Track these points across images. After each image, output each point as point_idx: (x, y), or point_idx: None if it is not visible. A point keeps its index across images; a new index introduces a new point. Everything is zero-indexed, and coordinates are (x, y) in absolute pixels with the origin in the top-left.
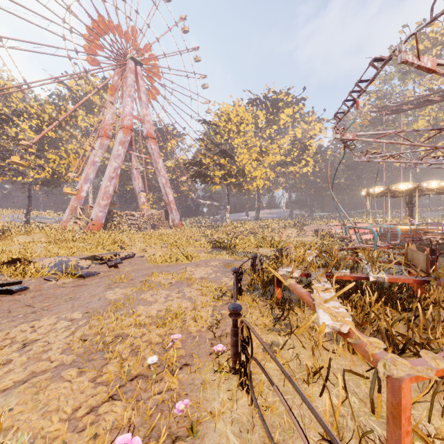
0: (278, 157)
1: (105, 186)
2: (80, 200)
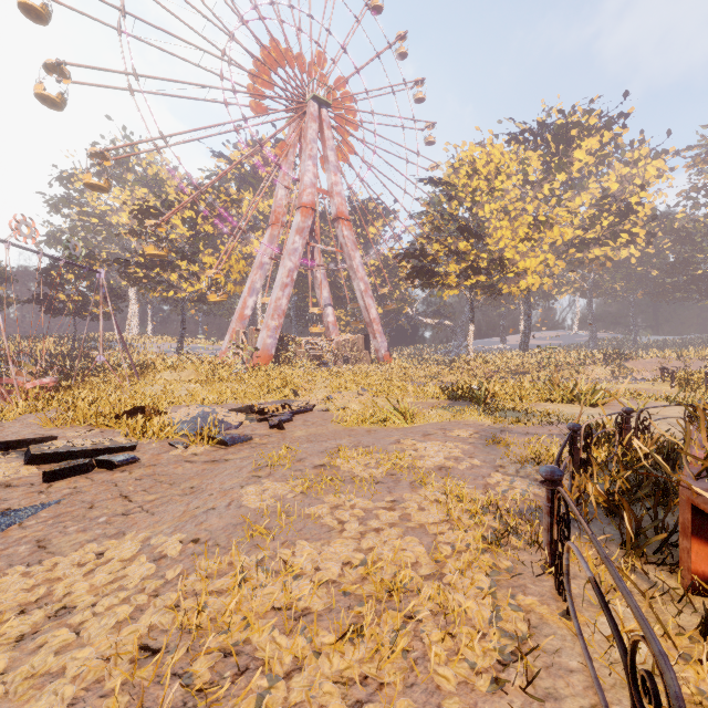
0: (568, 232)
1: (276, 298)
2: (244, 320)
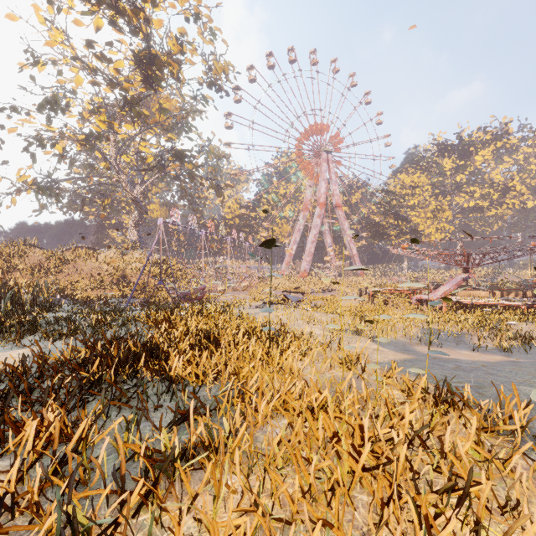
0: (472, 202)
1: (309, 248)
2: (291, 256)
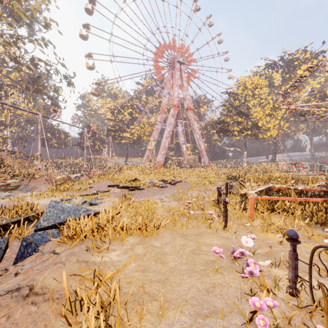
0: None
1: (164, 142)
2: (151, 151)
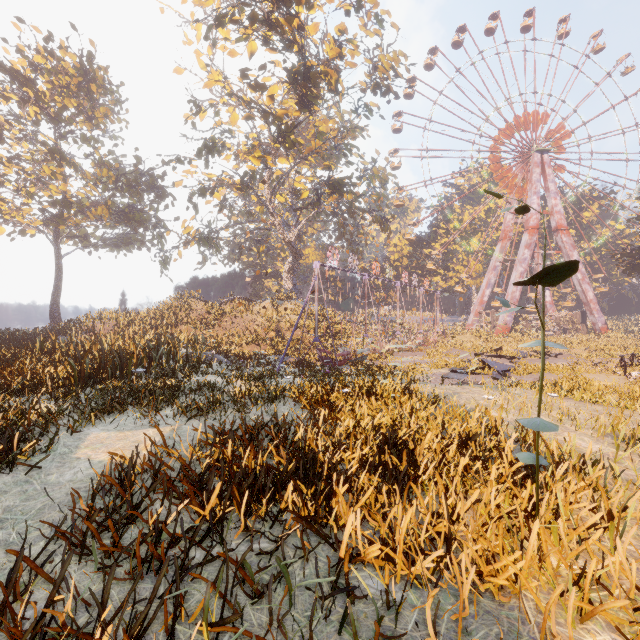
0: None
1: (512, 292)
2: (482, 304)
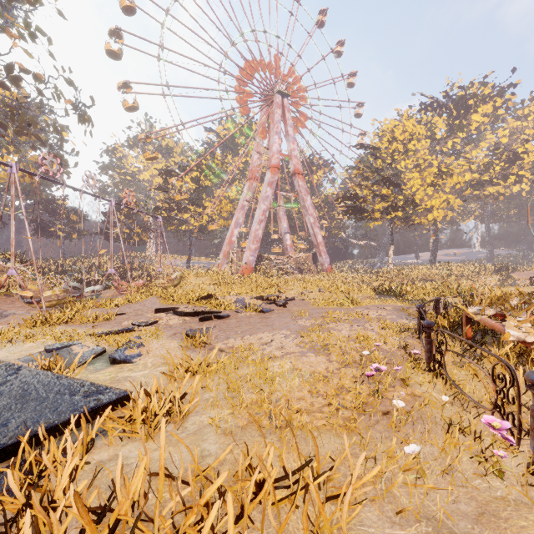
0: (467, 175)
1: (255, 230)
2: (231, 244)
